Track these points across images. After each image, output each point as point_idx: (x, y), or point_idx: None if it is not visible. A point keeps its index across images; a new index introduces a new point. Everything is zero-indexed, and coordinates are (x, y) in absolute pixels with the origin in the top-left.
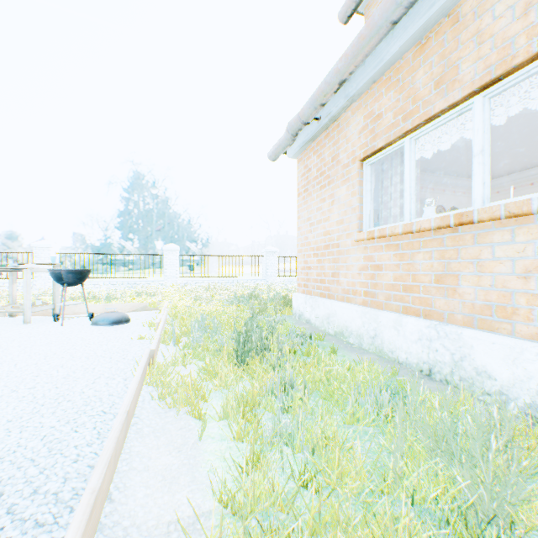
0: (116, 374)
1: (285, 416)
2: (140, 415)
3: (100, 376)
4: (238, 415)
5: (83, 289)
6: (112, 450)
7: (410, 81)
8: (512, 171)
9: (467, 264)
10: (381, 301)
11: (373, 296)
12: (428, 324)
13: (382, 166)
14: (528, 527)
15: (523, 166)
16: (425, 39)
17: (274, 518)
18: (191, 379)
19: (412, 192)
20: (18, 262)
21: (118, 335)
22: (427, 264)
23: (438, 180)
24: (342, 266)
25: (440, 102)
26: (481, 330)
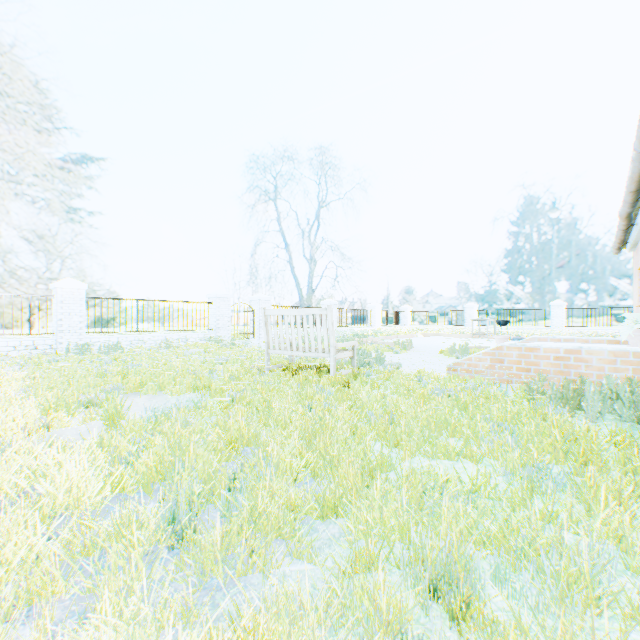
0: None
1: None
2: None
3: None
4: None
5: (506, 328)
6: None
7: None
8: None
9: None
10: None
11: None
12: None
13: None
14: None
15: None
16: None
17: None
18: None
19: None
20: (456, 316)
21: None
22: None
23: None
24: None
25: None
26: None
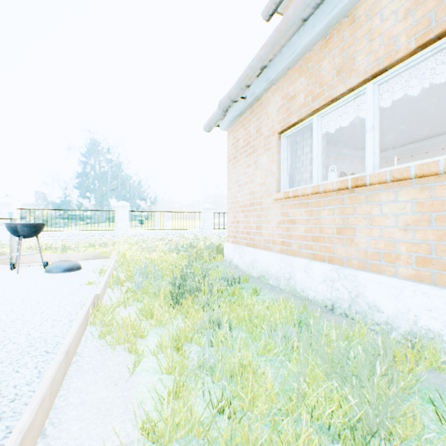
0: (63, 316)
1: (212, 349)
2: (82, 353)
3: (47, 318)
4: (171, 350)
5: (38, 241)
6: (46, 389)
7: (317, 69)
8: (397, 145)
9: (362, 219)
10: (294, 249)
11: (289, 245)
12: (331, 268)
13: (296, 138)
14: (405, 435)
15: (405, 142)
16: (329, 35)
17: (196, 442)
18: (131, 319)
19: (319, 160)
20: None
21: (69, 281)
22: (331, 219)
23: (341, 151)
24: (264, 221)
25: (340, 87)
26: (372, 272)
